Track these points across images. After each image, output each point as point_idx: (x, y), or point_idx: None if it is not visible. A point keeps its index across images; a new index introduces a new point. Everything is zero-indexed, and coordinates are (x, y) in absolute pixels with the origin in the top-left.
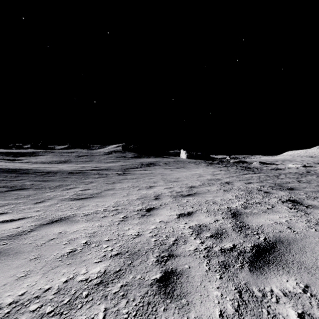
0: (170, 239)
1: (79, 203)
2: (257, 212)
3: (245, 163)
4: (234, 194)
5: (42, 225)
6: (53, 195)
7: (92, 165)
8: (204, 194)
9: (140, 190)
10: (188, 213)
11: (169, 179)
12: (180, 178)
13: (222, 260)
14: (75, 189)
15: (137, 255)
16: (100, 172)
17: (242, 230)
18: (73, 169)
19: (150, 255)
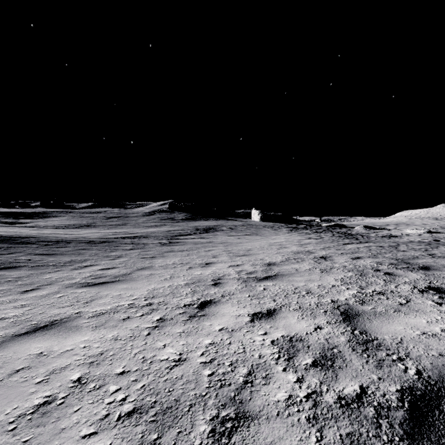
0: (239, 370)
1: (92, 291)
2: (385, 311)
3: (343, 227)
4: (337, 277)
5: (15, 335)
6: (56, 277)
7: (125, 230)
8: (290, 276)
9: (191, 269)
10: (268, 311)
11: (236, 251)
12: (252, 249)
13: (348, 433)
14: (93, 267)
15: (173, 416)
16: (135, 240)
17: (369, 350)
18: (97, 236)
19: (199, 415)
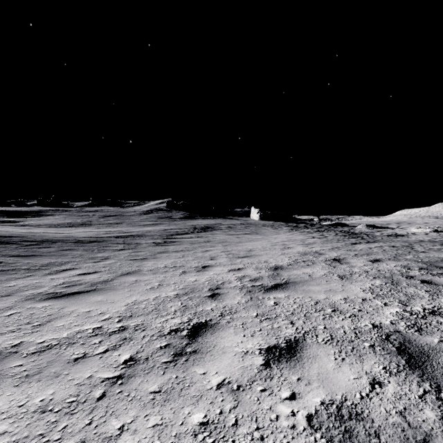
0: None
1: (55, 306)
2: None
3: (345, 226)
4: (364, 286)
5: None
6: (22, 285)
7: (120, 229)
8: (304, 284)
9: (185, 275)
10: (288, 344)
11: (236, 252)
12: (254, 250)
13: None
14: (71, 271)
15: None
16: (128, 240)
17: None
18: (89, 235)
19: None
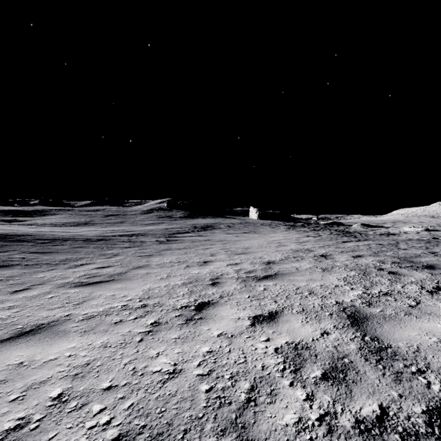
0: (240, 384)
1: (85, 291)
2: (395, 314)
3: (341, 225)
4: (340, 276)
5: None
6: (49, 276)
7: (123, 228)
8: (290, 275)
9: (189, 268)
10: (270, 314)
11: (234, 249)
12: (251, 247)
13: None
14: (88, 265)
15: None
16: (133, 238)
17: (384, 360)
18: (95, 234)
19: None
